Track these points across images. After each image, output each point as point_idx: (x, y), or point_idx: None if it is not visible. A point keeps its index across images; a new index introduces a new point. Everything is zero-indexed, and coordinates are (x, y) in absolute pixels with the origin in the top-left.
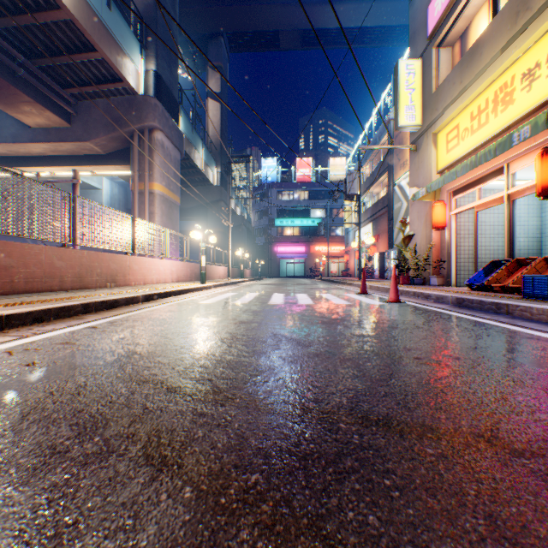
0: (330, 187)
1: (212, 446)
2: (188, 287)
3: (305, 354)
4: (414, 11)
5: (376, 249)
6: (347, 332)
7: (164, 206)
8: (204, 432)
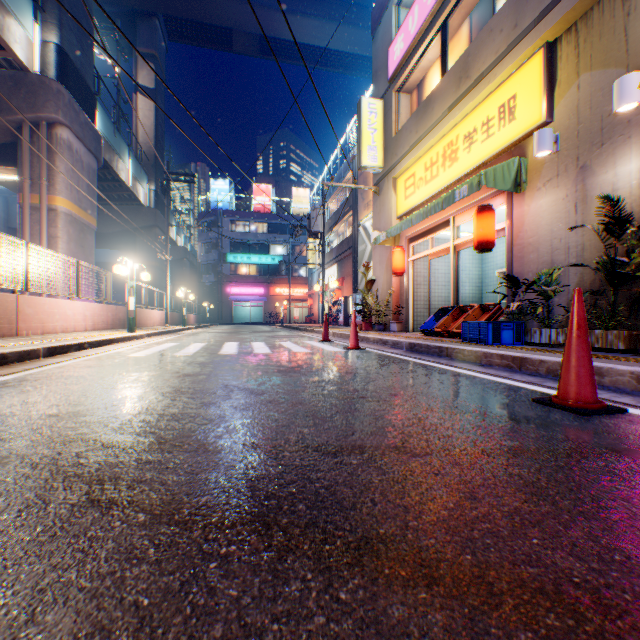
0: (293, 220)
1: (163, 484)
2: (112, 336)
3: (258, 401)
4: (377, 49)
5: (341, 293)
6: (303, 379)
7: (73, 229)
8: (152, 475)
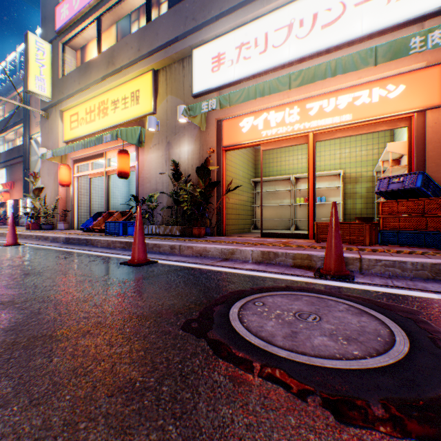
0: None
1: None
2: None
3: None
4: (47, 0)
5: (12, 196)
6: None
7: None
8: None
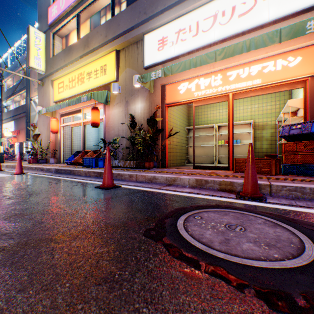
0: None
1: None
2: None
3: None
4: (42, 3)
5: (18, 140)
6: None
7: None
8: None
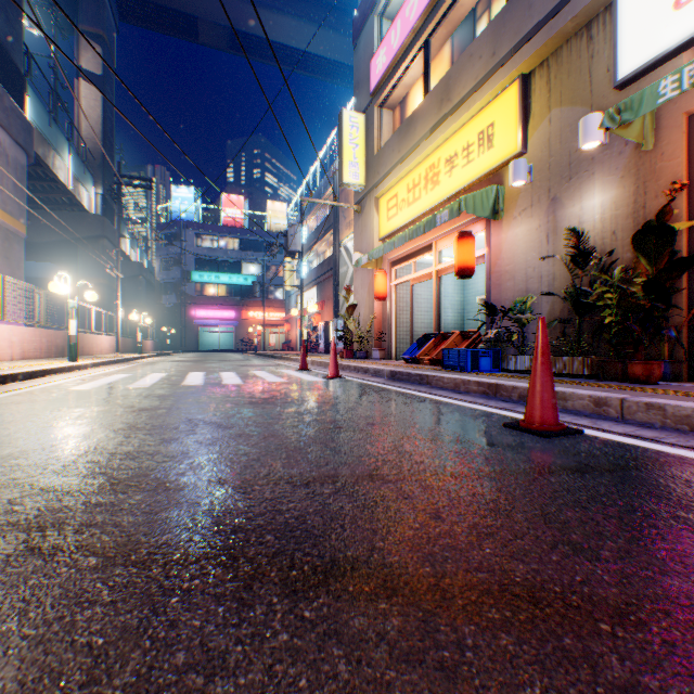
0: (268, 237)
1: (117, 525)
2: (47, 367)
3: (227, 435)
4: (359, 60)
5: (322, 318)
6: (277, 411)
7: None
8: (104, 517)
